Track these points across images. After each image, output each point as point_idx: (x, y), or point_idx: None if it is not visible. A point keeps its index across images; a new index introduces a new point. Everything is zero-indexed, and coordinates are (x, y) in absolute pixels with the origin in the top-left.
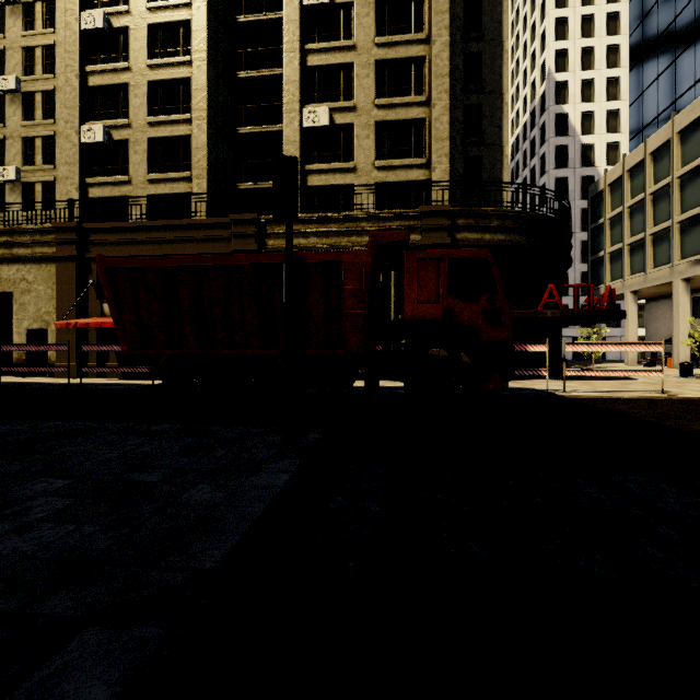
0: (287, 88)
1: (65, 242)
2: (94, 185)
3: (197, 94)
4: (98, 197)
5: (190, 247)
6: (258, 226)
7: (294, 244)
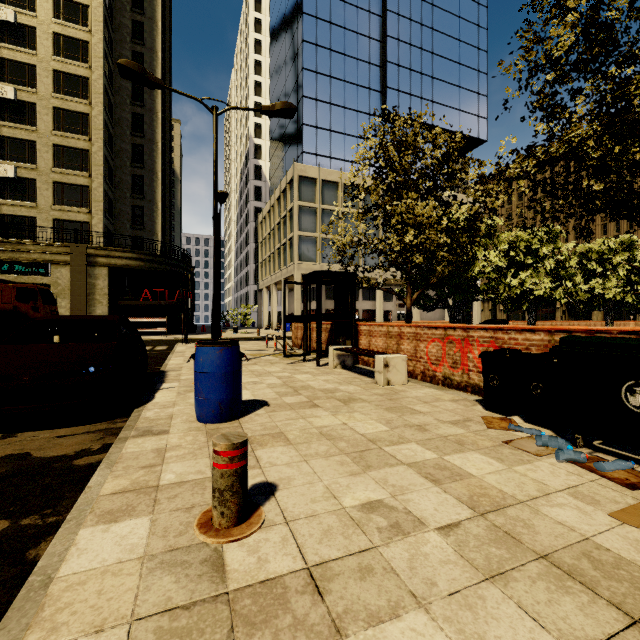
0: None
1: None
2: None
3: None
4: None
5: None
6: None
7: None
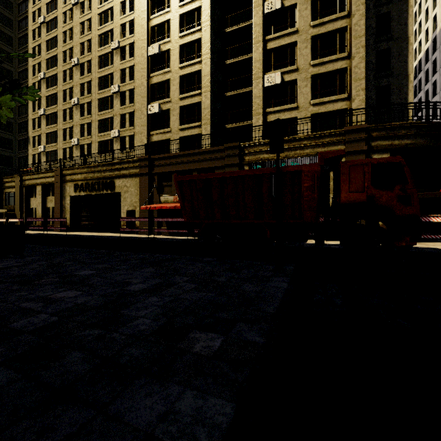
0: (254, 65)
1: (143, 166)
2: (154, 135)
3: (204, 78)
4: (156, 141)
5: (203, 164)
6: (239, 149)
7: (261, 158)
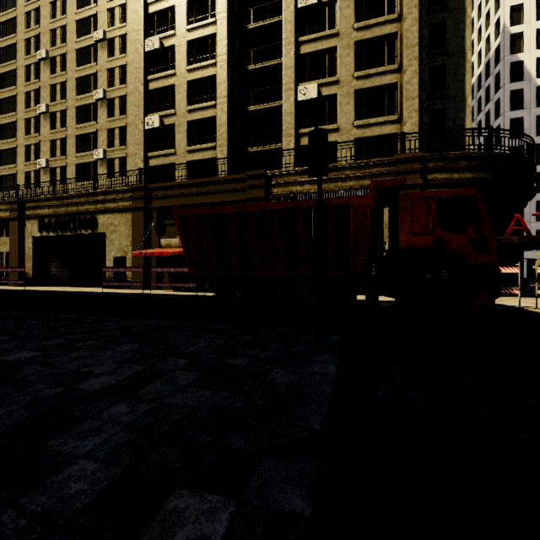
0: (285, 73)
1: (137, 197)
2: (152, 157)
3: (220, 86)
4: (155, 165)
5: (218, 197)
6: (266, 179)
7: (293, 191)
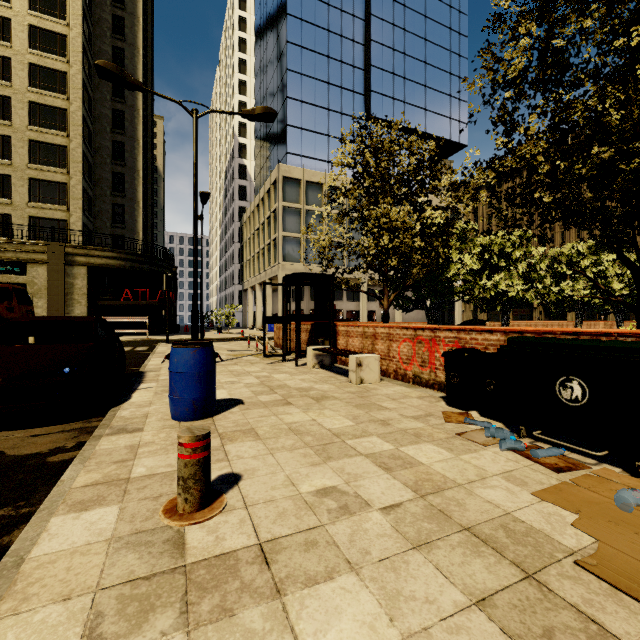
0: None
1: None
2: None
3: None
4: None
5: None
6: None
7: None
